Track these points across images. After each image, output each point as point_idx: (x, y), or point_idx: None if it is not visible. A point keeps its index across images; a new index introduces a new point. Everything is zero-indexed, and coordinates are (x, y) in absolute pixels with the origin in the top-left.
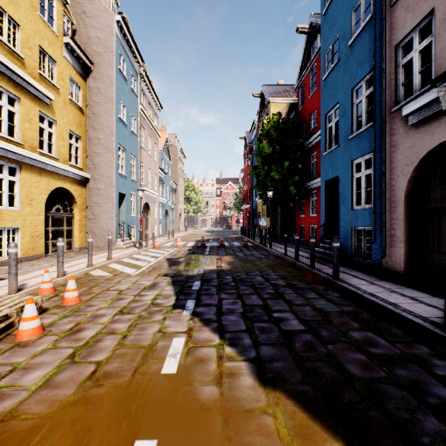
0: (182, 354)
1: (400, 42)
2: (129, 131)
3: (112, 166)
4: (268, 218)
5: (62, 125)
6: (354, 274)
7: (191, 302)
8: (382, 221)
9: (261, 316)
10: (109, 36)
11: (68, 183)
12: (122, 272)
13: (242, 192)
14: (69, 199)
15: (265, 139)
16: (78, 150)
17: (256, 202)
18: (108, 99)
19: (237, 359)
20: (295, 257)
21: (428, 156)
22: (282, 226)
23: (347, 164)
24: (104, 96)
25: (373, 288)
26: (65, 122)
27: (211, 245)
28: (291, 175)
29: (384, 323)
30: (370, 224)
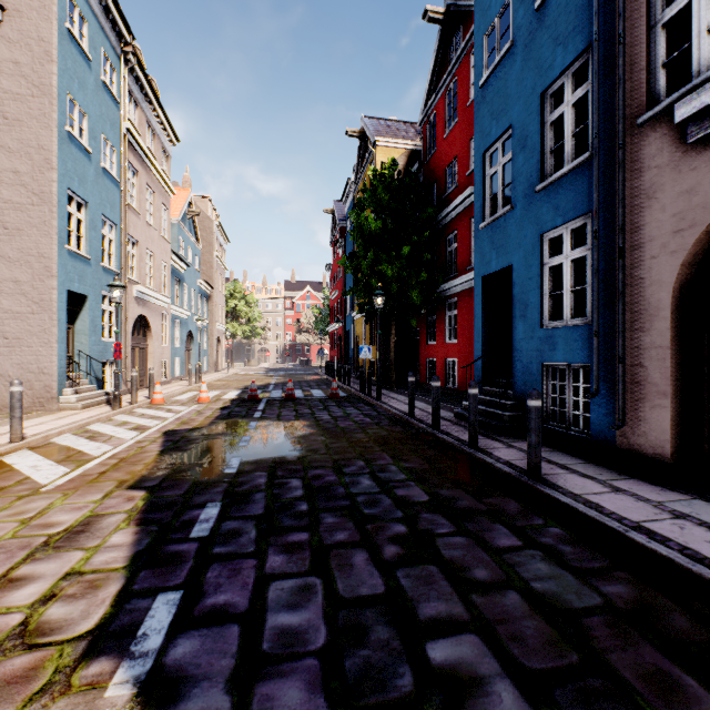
0: None
1: None
2: (98, 167)
3: (50, 233)
4: (373, 347)
5: None
6: (560, 461)
7: (165, 604)
8: (618, 351)
9: (391, 667)
10: None
11: None
12: (23, 481)
13: (328, 304)
14: None
15: (369, 206)
16: None
17: (352, 319)
18: (40, 89)
19: None
20: (433, 423)
21: None
22: (397, 361)
23: (531, 241)
24: (31, 82)
25: (629, 504)
26: None
27: (270, 397)
28: (414, 271)
29: None
30: (585, 356)
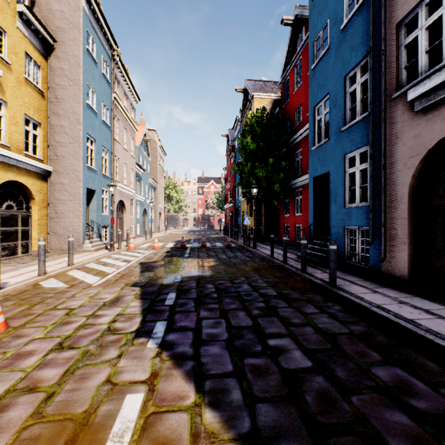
0: (135, 432)
1: (402, 20)
2: (100, 120)
3: (79, 158)
4: (252, 217)
5: (15, 108)
6: (350, 279)
7: (161, 324)
8: (382, 220)
9: (253, 345)
10: (75, 11)
11: (23, 176)
12: (82, 282)
13: (224, 191)
14: (25, 195)
15: (249, 134)
16: (37, 138)
17: (239, 201)
18: (74, 82)
19: (223, 439)
20: (284, 260)
21: (437, 146)
22: (266, 226)
23: (339, 159)
24: (69, 78)
25: (378, 297)
26: (19, 104)
27: (192, 246)
28: (276, 172)
29: (409, 351)
30: (366, 223)
